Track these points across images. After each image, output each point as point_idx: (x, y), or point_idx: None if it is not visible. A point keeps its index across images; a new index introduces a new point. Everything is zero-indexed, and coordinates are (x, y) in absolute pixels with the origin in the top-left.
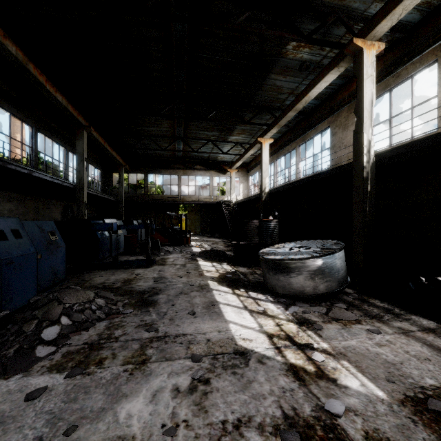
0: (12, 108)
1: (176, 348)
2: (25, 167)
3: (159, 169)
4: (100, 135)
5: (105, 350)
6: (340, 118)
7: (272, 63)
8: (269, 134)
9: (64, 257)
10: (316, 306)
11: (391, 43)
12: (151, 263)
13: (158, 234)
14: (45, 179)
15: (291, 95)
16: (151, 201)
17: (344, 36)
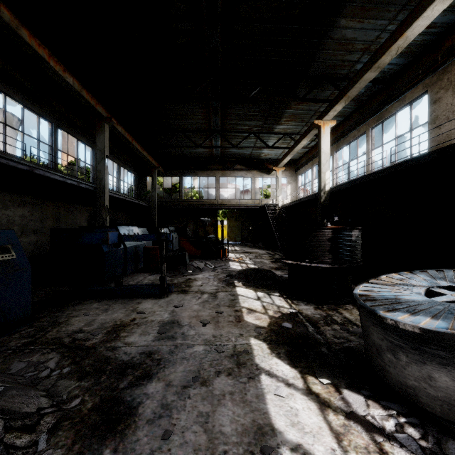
0: (25, 100)
1: None
2: (22, 162)
3: (195, 171)
4: (131, 133)
5: None
6: (447, 74)
7: None
8: (331, 112)
9: (28, 285)
10: None
11: None
12: (165, 292)
13: (190, 244)
14: (55, 179)
15: (367, 53)
16: (186, 206)
17: None
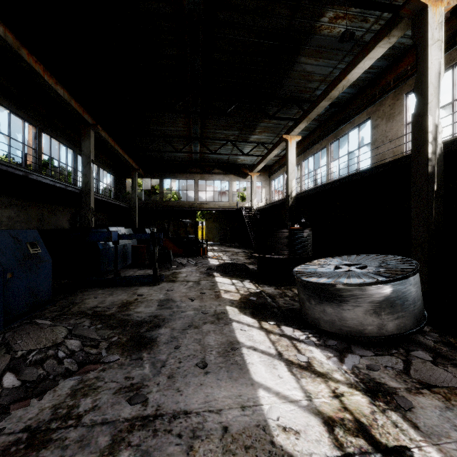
0: (11, 105)
1: (169, 449)
2: (19, 168)
3: (175, 174)
4: (112, 137)
5: (50, 449)
6: (383, 107)
7: (303, 41)
8: (296, 129)
9: (49, 274)
10: (385, 356)
11: (454, 7)
12: (158, 280)
13: (172, 244)
14: (45, 182)
15: (323, 83)
16: (166, 208)
17: (394, 1)
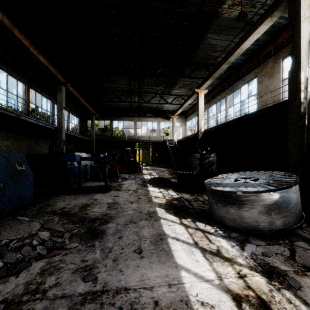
0: (8, 69)
1: None
2: (13, 112)
3: (120, 117)
4: (77, 91)
5: None
6: (265, 68)
7: (209, 22)
8: (204, 85)
9: (31, 184)
10: (275, 246)
11: None
12: (108, 189)
13: (118, 164)
14: (31, 122)
15: (223, 52)
16: (114, 140)
17: None
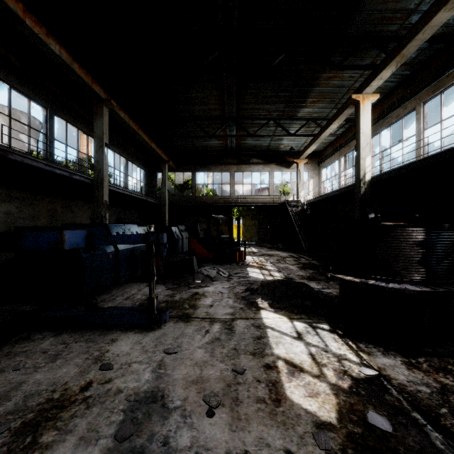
0: (11, 79)
1: None
2: None
3: (208, 166)
4: (138, 124)
5: None
6: None
7: None
8: (374, 82)
9: None
10: None
11: None
12: (155, 322)
13: (200, 246)
14: (39, 168)
15: None
16: (198, 203)
17: None
